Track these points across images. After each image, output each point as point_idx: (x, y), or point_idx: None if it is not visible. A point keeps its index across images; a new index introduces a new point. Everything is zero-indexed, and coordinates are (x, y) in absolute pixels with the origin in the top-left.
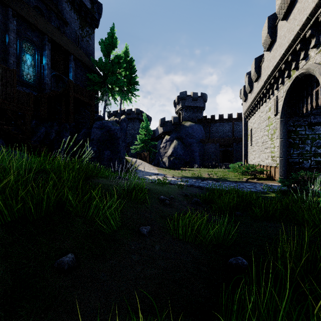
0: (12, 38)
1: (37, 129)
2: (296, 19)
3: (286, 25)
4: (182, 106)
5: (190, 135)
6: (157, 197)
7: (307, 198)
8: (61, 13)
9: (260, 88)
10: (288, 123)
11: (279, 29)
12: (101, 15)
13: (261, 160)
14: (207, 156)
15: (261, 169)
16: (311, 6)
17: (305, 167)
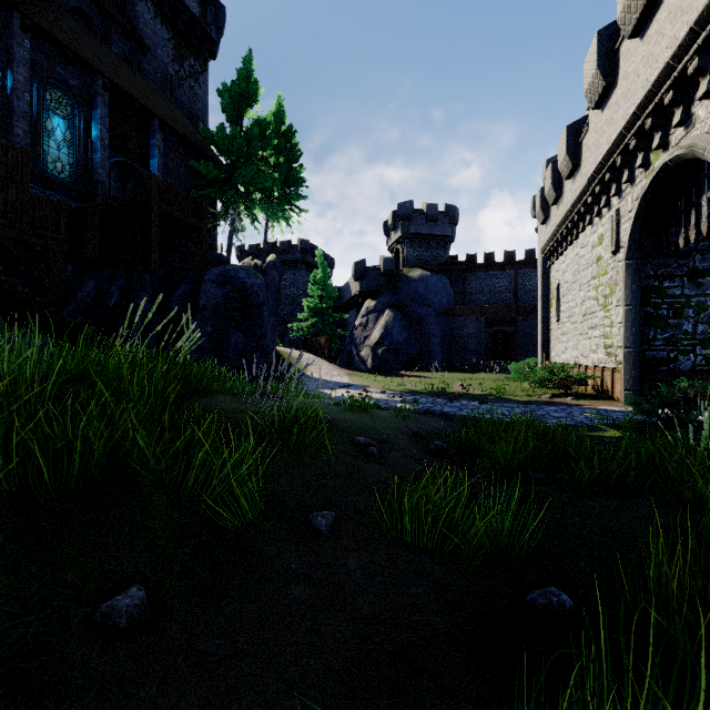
0: (22, 80)
1: (79, 283)
2: (664, 35)
3: (639, 48)
4: (404, 233)
5: (422, 299)
6: (349, 439)
7: (696, 442)
8: (133, 26)
9: (578, 192)
10: (643, 271)
11: (624, 58)
12: (222, 31)
13: (580, 355)
14: (459, 345)
15: (582, 374)
16: (700, 2)
17: (681, 369)
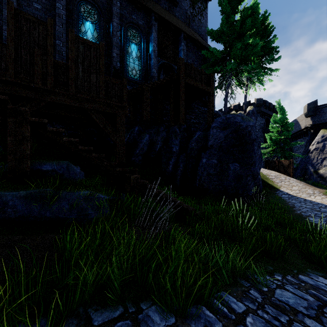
0: (116, 25)
1: (140, 137)
2: None
3: None
4: None
5: None
6: None
7: None
8: None
9: None
10: None
11: None
12: None
13: None
14: None
15: None
16: None
17: None
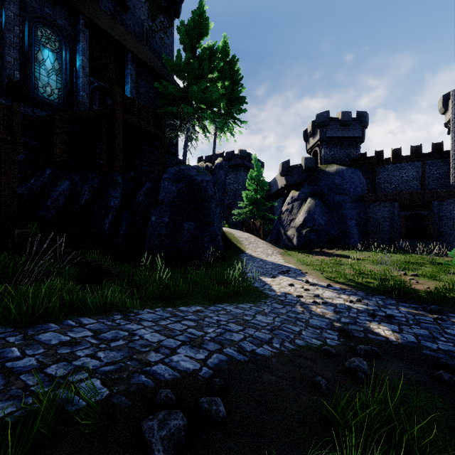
0: (12, 16)
1: (54, 184)
2: None
3: None
4: (321, 137)
5: (339, 189)
6: None
7: None
8: None
9: None
10: None
11: None
12: None
13: None
14: (373, 226)
15: None
16: None
17: None
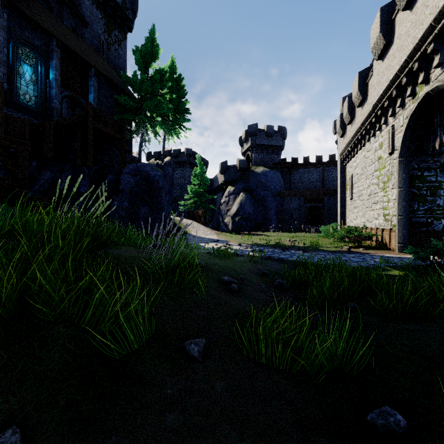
0: (2, 40)
1: (40, 174)
2: (428, 6)
3: (409, 17)
4: (252, 144)
5: (263, 186)
6: (217, 278)
7: None
8: (78, 9)
9: (365, 115)
10: (410, 165)
11: (398, 25)
12: (136, 14)
13: (366, 221)
14: (287, 215)
15: (369, 233)
16: None
17: (436, 230)
